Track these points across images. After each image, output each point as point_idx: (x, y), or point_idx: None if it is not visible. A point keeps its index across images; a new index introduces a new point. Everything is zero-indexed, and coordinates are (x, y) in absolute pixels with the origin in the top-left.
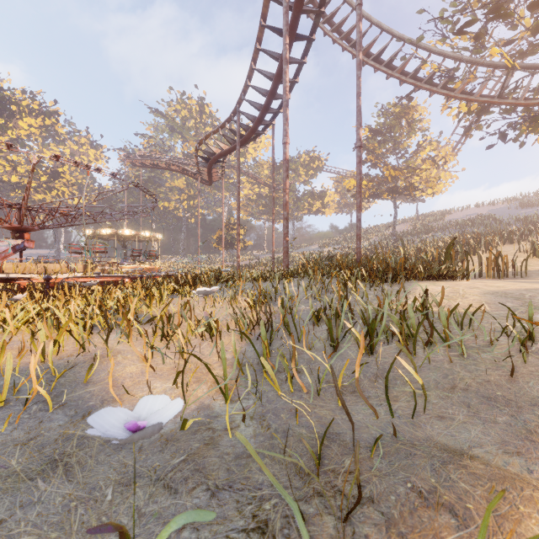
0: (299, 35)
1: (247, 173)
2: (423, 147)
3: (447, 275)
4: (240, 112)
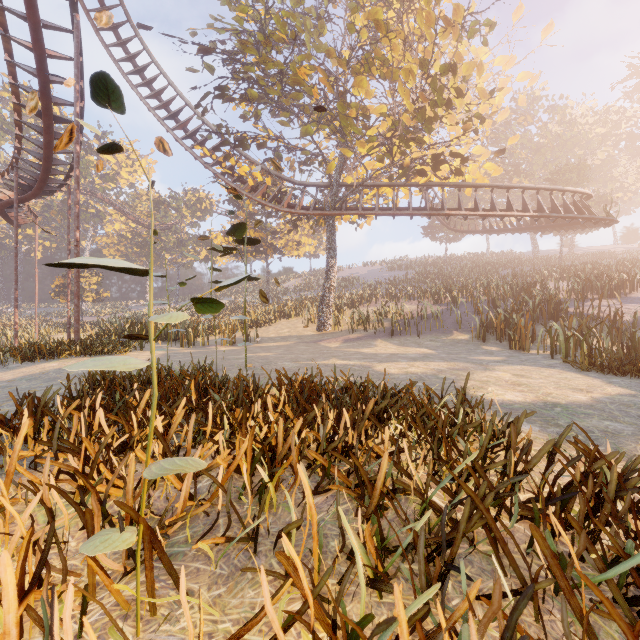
0: (61, 119)
1: (113, 204)
2: None
3: (105, 352)
4: (18, 167)
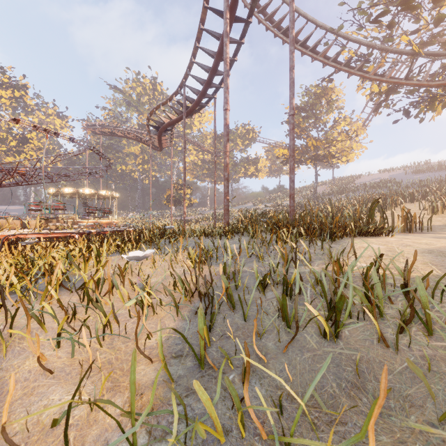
0: (238, 18)
1: (193, 142)
2: (338, 123)
3: (375, 232)
4: (186, 86)
